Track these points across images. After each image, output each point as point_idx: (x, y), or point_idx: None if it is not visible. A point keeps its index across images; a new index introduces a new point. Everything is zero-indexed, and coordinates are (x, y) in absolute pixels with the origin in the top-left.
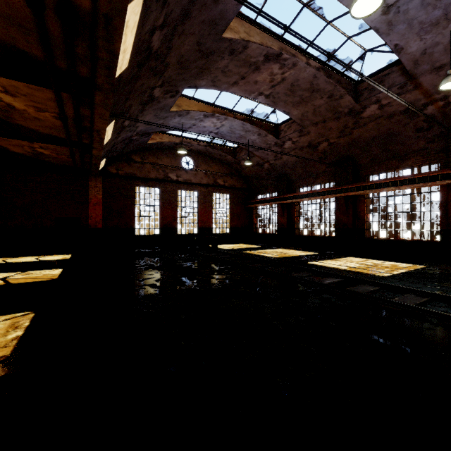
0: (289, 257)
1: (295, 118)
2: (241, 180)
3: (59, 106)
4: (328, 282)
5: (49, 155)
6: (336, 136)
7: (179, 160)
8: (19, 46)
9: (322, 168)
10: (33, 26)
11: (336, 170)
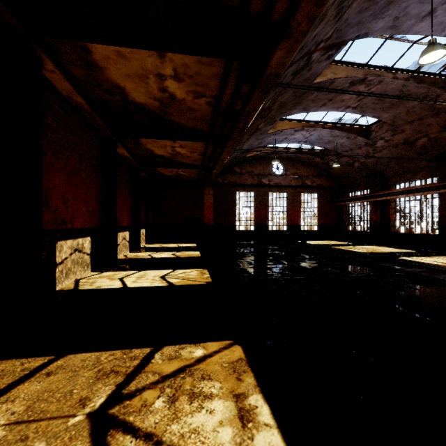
0: (379, 253)
1: (386, 120)
2: (329, 179)
3: (206, 150)
4: (408, 271)
5: (185, 175)
6: (437, 131)
7: (270, 167)
8: (198, 128)
9: (422, 163)
10: (209, 120)
11: (439, 164)
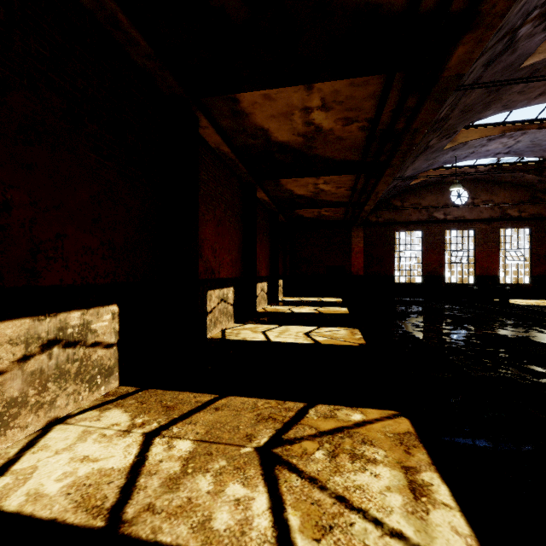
0: None
1: None
2: None
3: (356, 184)
4: None
5: (328, 215)
6: None
7: (447, 195)
8: (347, 159)
9: None
10: (361, 147)
11: None
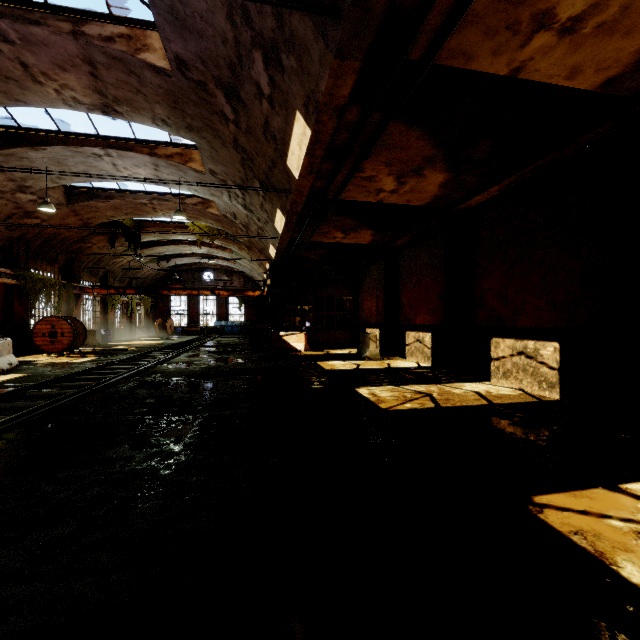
0: None
1: None
2: None
3: None
4: None
5: None
6: None
7: None
8: None
9: None
10: None
11: None
